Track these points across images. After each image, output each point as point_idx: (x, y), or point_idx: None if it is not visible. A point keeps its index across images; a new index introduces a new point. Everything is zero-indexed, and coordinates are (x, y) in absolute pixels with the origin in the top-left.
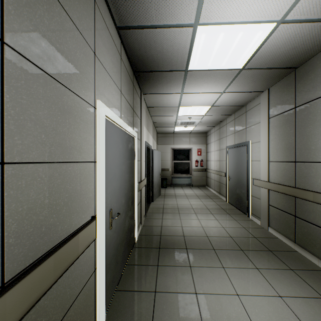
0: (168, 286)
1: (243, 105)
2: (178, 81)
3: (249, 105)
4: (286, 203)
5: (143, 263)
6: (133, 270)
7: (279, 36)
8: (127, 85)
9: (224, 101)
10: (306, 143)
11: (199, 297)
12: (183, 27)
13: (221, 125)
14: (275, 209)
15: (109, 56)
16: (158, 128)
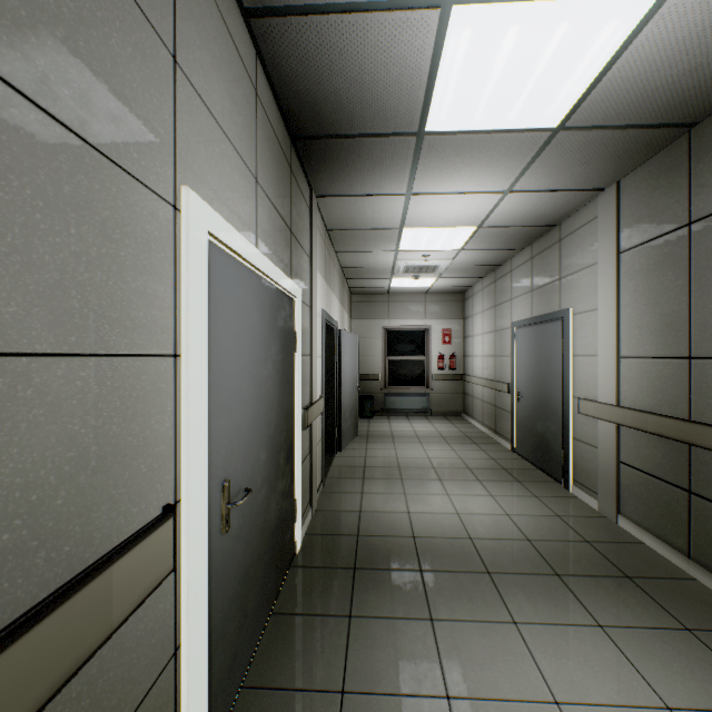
0: (377, 676)
1: (553, 223)
2: (400, 161)
3: (567, 224)
4: (665, 459)
5: (313, 610)
6: (288, 629)
7: (660, 34)
8: (273, 167)
9: (509, 214)
10: None
11: (456, 710)
12: (416, 10)
13: (500, 273)
14: (634, 472)
15: (222, 80)
16: (354, 281)
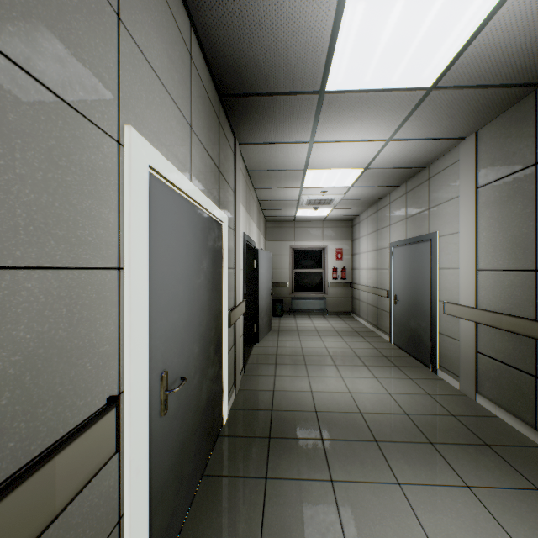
0: (288, 530)
1: (424, 165)
2: (305, 115)
3: (435, 166)
4: (516, 350)
5: (236, 472)
6: (217, 489)
7: (519, 7)
8: (205, 118)
9: (389, 158)
10: None
11: None
12: None
13: (381, 205)
14: (490, 361)
15: (161, 41)
16: (268, 211)
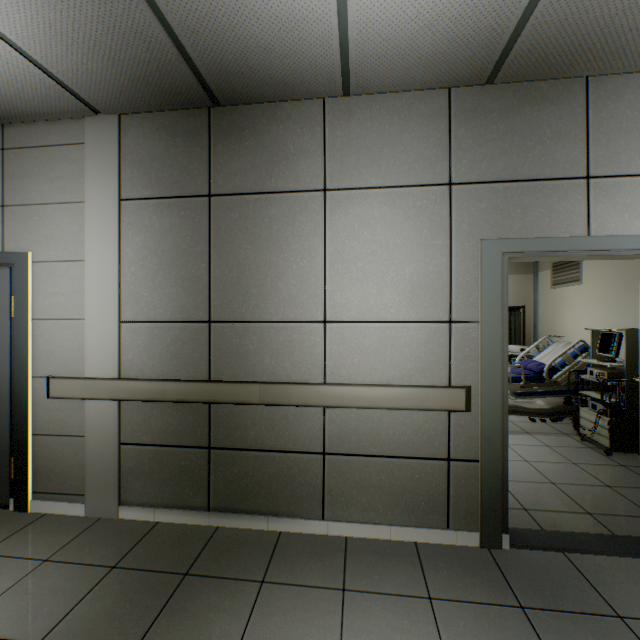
0: None
1: None
2: None
3: (22, 132)
4: (184, 423)
5: None
6: None
7: None
8: None
9: None
10: (238, 281)
11: None
12: None
13: None
14: (145, 449)
15: None
16: None
